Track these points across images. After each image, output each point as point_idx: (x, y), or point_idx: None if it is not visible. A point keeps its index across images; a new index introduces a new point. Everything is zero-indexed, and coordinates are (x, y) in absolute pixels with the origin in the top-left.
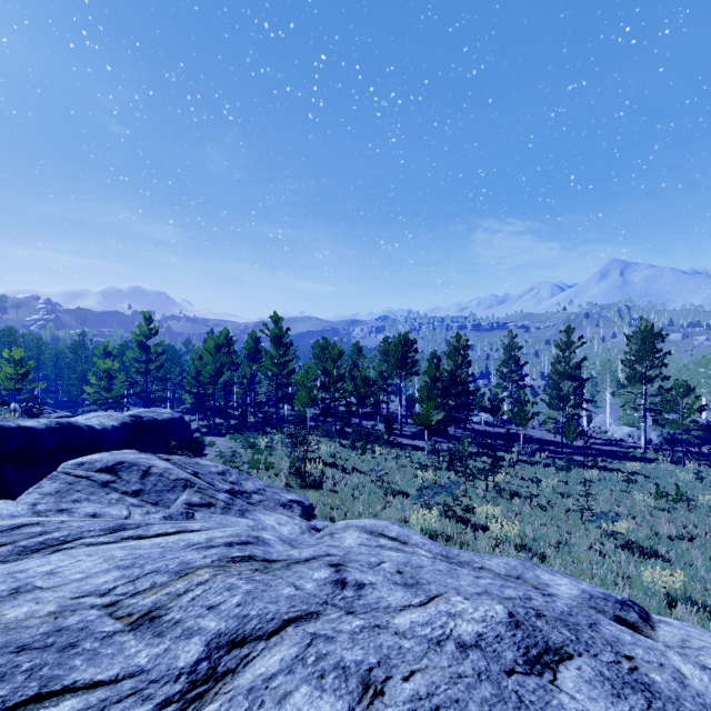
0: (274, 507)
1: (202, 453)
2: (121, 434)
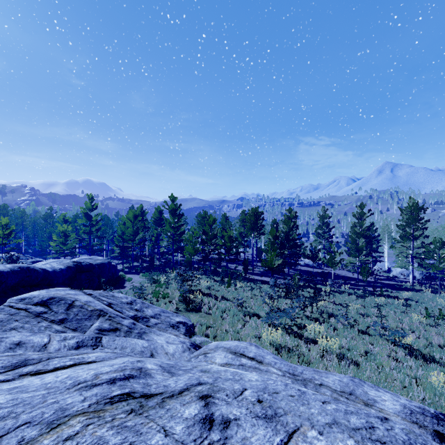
0: (166, 328)
1: (123, 286)
2: (66, 274)
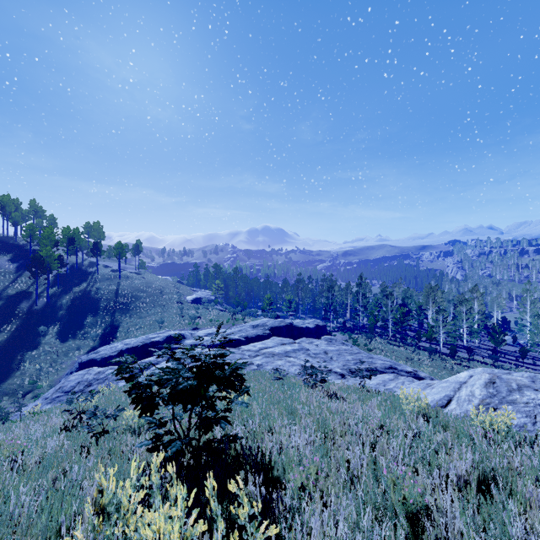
0: None
1: None
2: (315, 330)
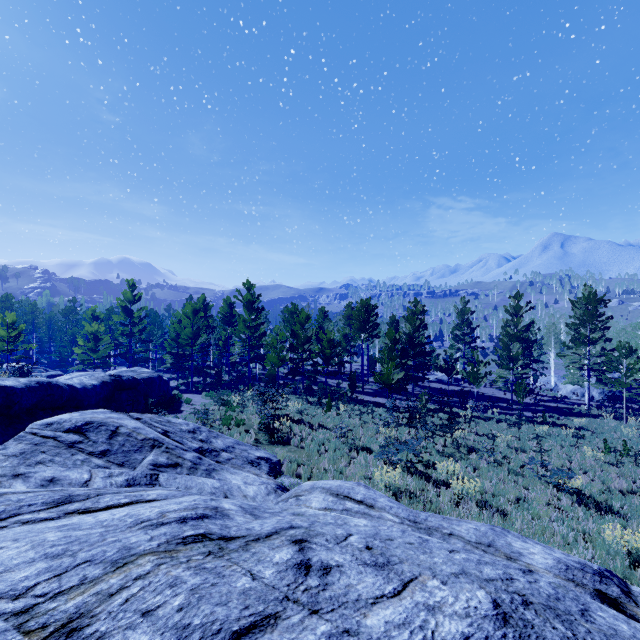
0: (242, 465)
1: (179, 410)
2: (101, 393)
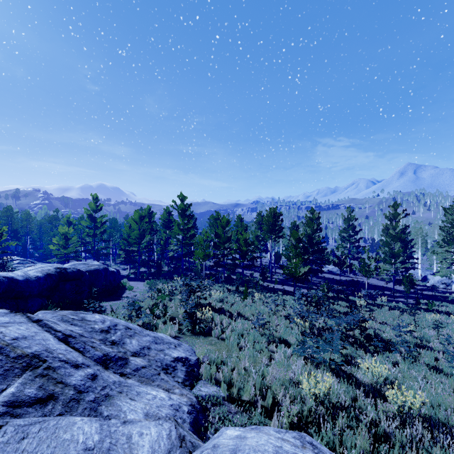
0: (152, 376)
1: (120, 297)
2: (44, 284)
